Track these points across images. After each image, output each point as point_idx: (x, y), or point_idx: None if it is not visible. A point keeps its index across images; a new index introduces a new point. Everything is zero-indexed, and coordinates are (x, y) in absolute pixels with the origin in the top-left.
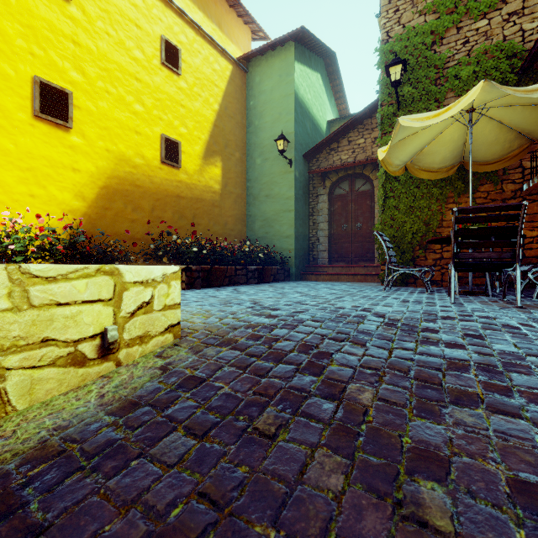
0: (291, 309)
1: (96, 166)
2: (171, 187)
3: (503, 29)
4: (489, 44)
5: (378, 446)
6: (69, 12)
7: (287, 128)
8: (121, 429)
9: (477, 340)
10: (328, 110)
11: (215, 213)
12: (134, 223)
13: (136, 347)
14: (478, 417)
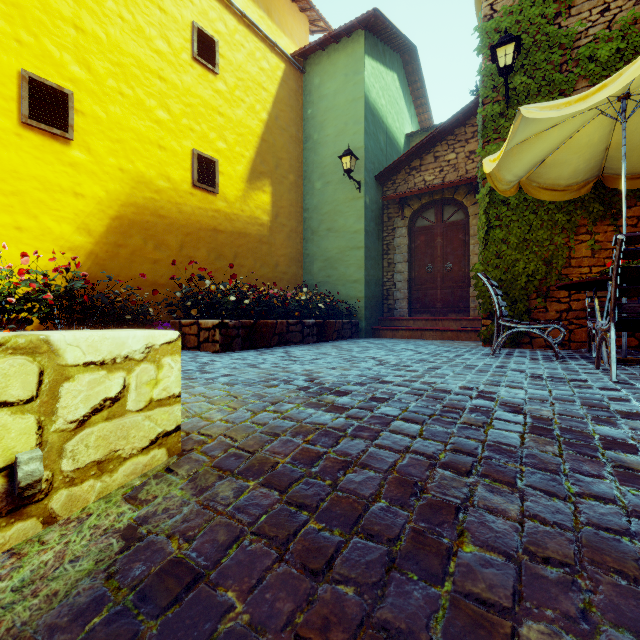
0: (366, 393)
1: (106, 190)
2: (205, 217)
3: None
4: None
5: None
6: None
7: (354, 141)
8: None
9: None
10: (406, 121)
11: (263, 252)
12: (156, 264)
13: (90, 482)
14: None
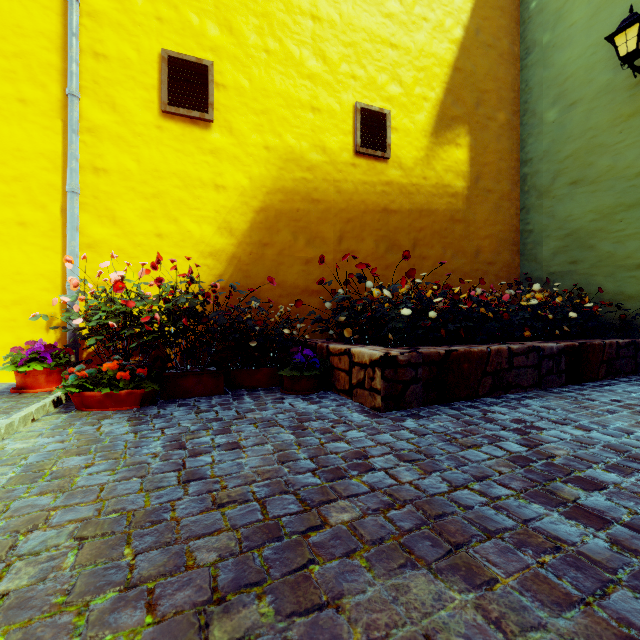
0: None
1: (249, 177)
2: (371, 195)
3: None
4: None
5: None
6: None
7: (638, 6)
8: None
9: None
10: None
11: (456, 235)
12: (308, 264)
13: None
14: None
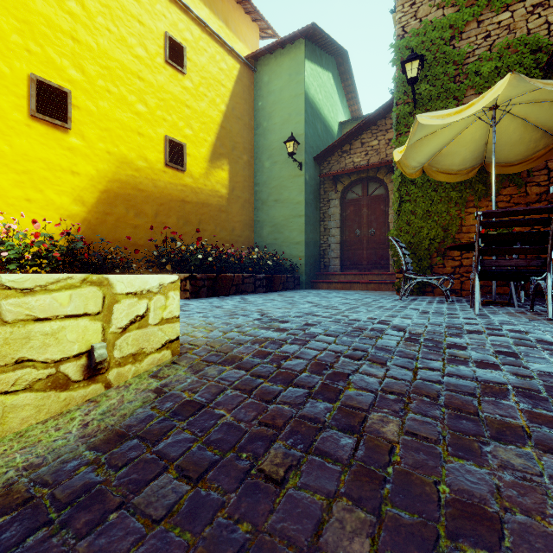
0: (301, 322)
1: (96, 169)
2: (175, 191)
3: (528, 22)
4: (512, 38)
5: (410, 497)
6: (67, 6)
7: (297, 129)
8: (102, 468)
9: (512, 359)
10: (339, 111)
11: (222, 219)
12: (136, 228)
13: (129, 366)
14: (528, 458)
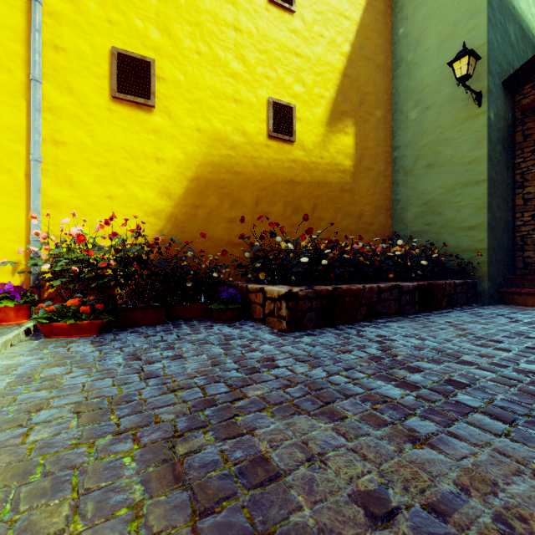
0: None
1: (184, 153)
2: (281, 169)
3: None
4: None
5: None
6: None
7: (469, 41)
8: None
9: None
10: None
11: (345, 202)
12: (232, 223)
13: None
14: None
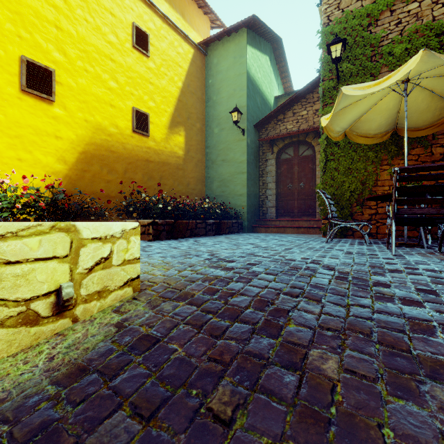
0: (245, 261)
1: (76, 134)
2: (141, 152)
3: (433, 11)
4: (420, 24)
5: (356, 443)
6: (52, 1)
7: (240, 102)
8: (61, 404)
9: (432, 296)
10: (275, 87)
11: (179, 175)
12: (109, 183)
13: (94, 302)
14: None
